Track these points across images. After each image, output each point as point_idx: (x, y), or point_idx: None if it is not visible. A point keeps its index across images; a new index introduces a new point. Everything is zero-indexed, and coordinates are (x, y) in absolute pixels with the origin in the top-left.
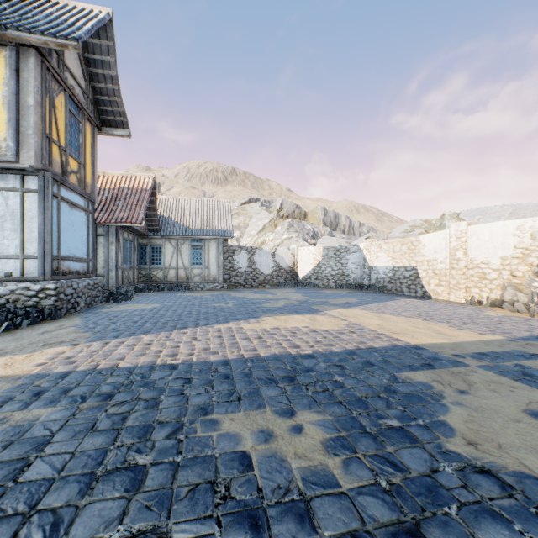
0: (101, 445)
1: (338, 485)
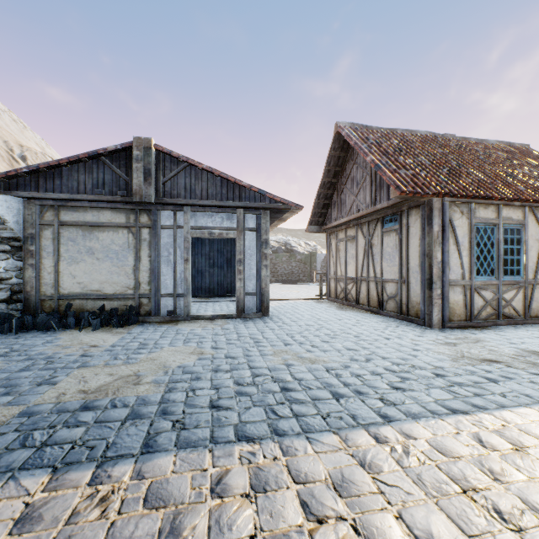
0: (380, 354)
1: (273, 346)
